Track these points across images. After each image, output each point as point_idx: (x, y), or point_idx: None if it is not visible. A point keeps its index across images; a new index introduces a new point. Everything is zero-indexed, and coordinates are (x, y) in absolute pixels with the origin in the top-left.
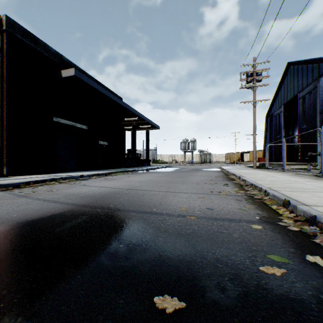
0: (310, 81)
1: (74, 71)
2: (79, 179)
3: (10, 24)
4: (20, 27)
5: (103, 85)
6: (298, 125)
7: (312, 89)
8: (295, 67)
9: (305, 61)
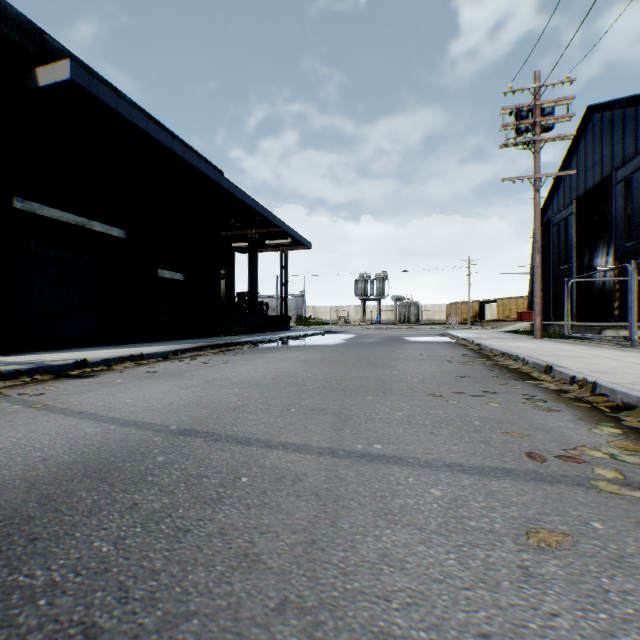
0: None
1: (70, 69)
2: (69, 374)
3: None
4: None
5: (170, 132)
6: (614, 241)
7: None
8: (607, 116)
9: (631, 100)
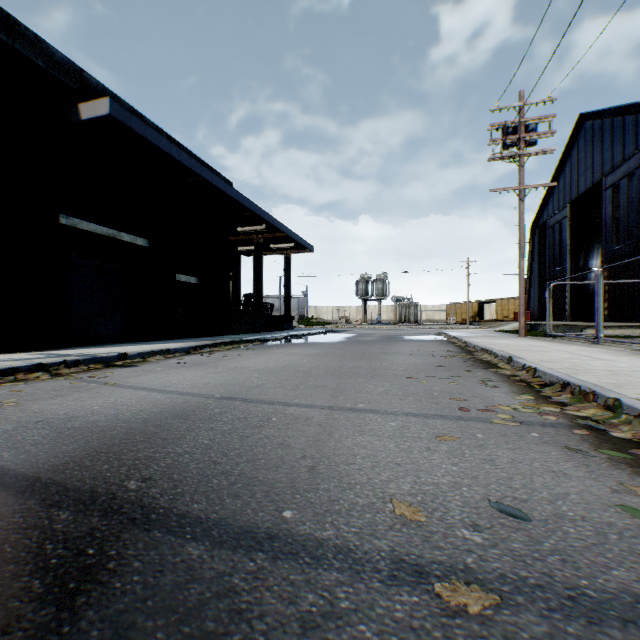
0: (630, 151)
1: (109, 106)
2: (114, 364)
3: None
4: None
5: (186, 149)
6: (603, 244)
7: (636, 166)
8: (597, 124)
9: (618, 110)
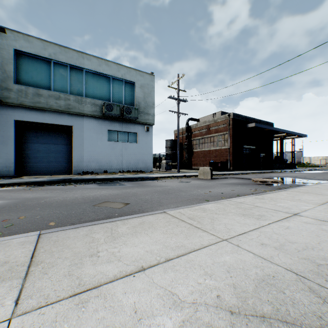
0: None
1: (254, 124)
2: (260, 173)
3: (233, 115)
4: (235, 114)
5: (262, 120)
6: None
7: None
8: None
9: None
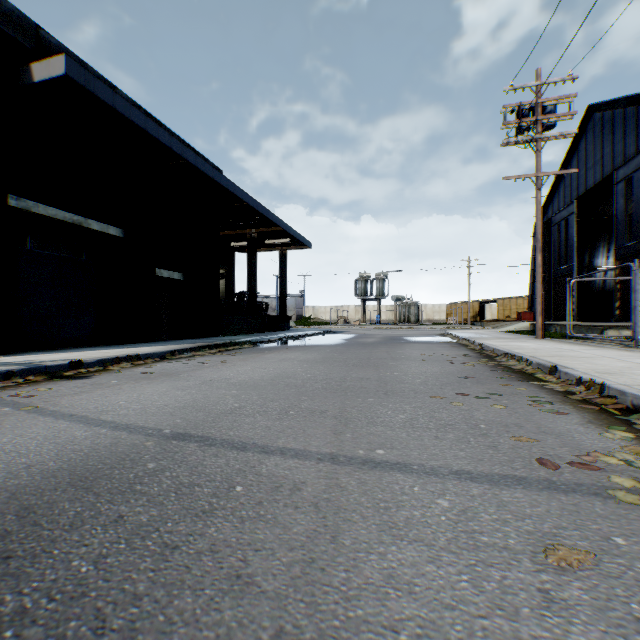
0: None
1: (65, 64)
2: (63, 374)
3: None
4: None
5: (169, 129)
6: (615, 240)
7: None
8: (608, 115)
9: (632, 99)
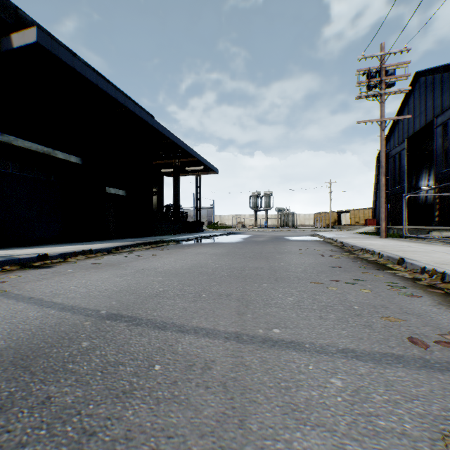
0: None
1: (36, 34)
2: (32, 265)
3: None
4: None
5: (115, 86)
6: (435, 168)
7: None
8: (430, 79)
9: (447, 67)
